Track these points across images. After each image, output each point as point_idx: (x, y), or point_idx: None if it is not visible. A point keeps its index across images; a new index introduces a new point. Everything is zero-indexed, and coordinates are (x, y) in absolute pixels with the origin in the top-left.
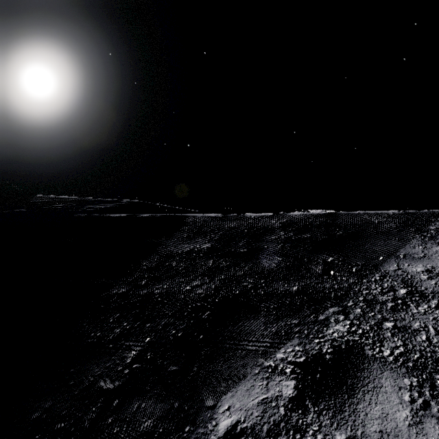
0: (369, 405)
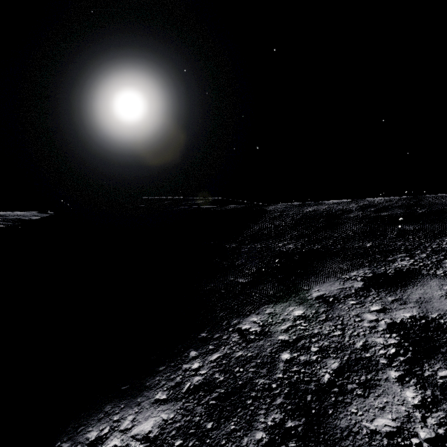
0: (415, 290)
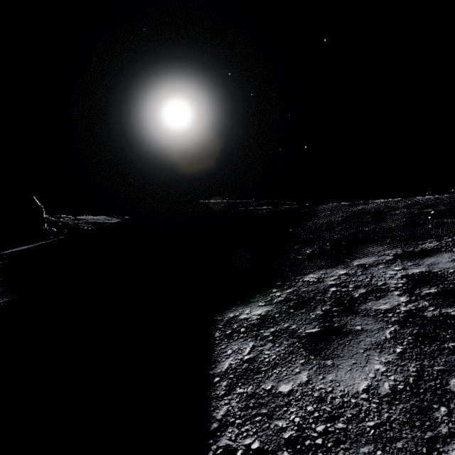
0: (430, 259)
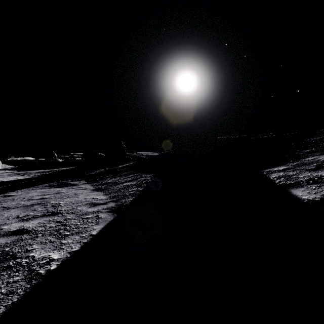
0: None
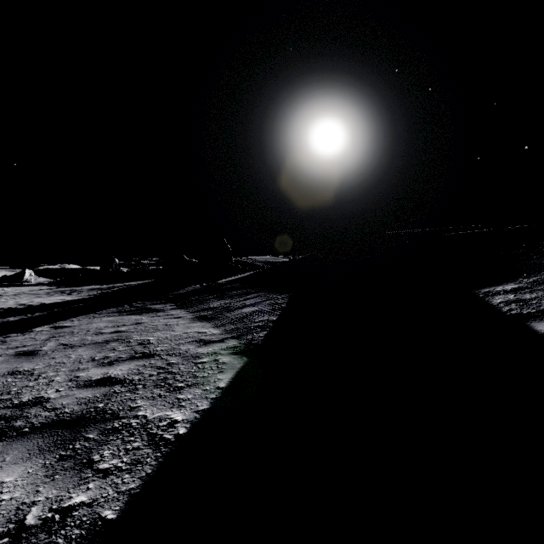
0: None
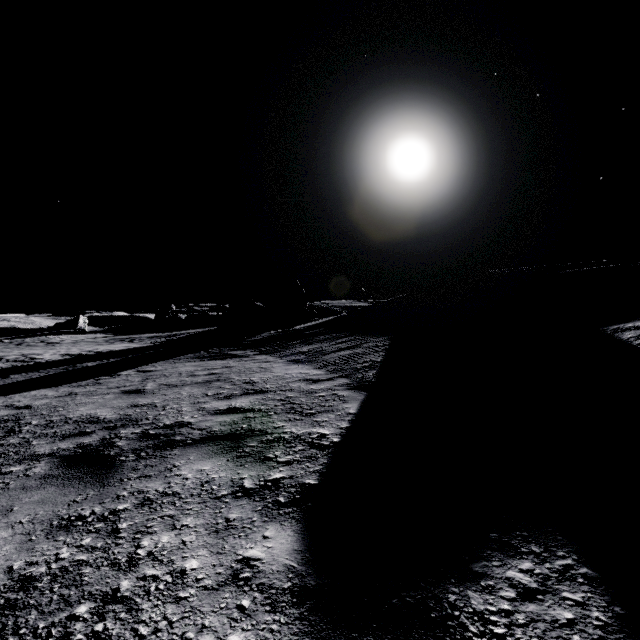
0: None
